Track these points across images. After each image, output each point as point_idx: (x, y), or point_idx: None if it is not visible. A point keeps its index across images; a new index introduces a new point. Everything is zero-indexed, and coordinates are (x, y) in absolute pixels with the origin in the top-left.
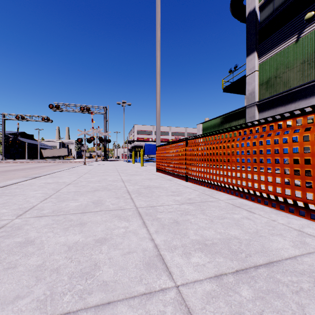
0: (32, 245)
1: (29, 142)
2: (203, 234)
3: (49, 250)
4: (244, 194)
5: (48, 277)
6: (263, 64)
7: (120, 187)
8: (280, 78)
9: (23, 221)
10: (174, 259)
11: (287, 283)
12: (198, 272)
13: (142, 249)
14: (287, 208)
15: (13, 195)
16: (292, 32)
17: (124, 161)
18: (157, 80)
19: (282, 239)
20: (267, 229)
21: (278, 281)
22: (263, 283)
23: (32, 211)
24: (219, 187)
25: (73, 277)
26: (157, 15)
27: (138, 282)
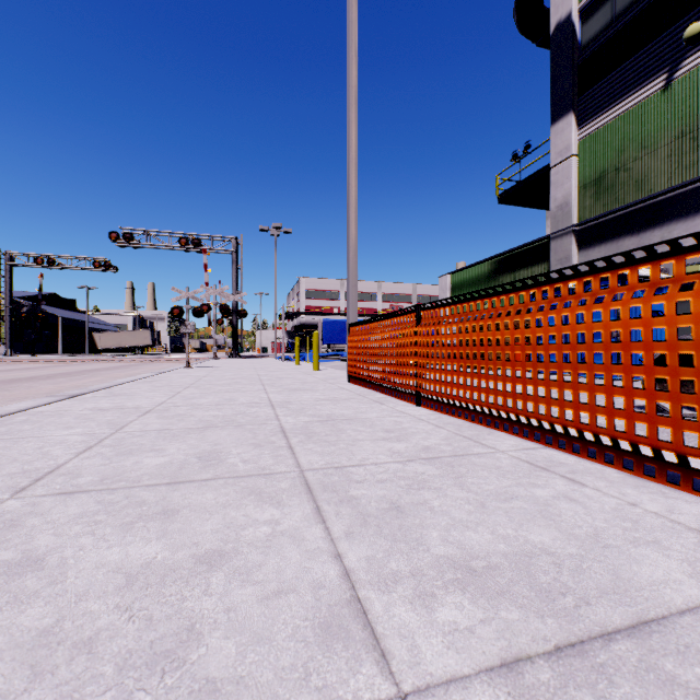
0: (38, 571)
1: (66, 316)
2: (464, 541)
3: (79, 585)
4: (555, 436)
5: (65, 666)
6: (588, 140)
7: (264, 420)
8: (628, 173)
9: (26, 506)
10: (394, 611)
11: (695, 687)
12: (457, 652)
13: (312, 584)
14: (663, 473)
15: (14, 438)
16: (655, 67)
17: (276, 359)
18: (351, 177)
19: (661, 555)
20: (620, 526)
21: (672, 680)
22: (631, 688)
23: (53, 479)
24: (494, 419)
25: (128, 666)
26: (350, 27)
27: (298, 684)
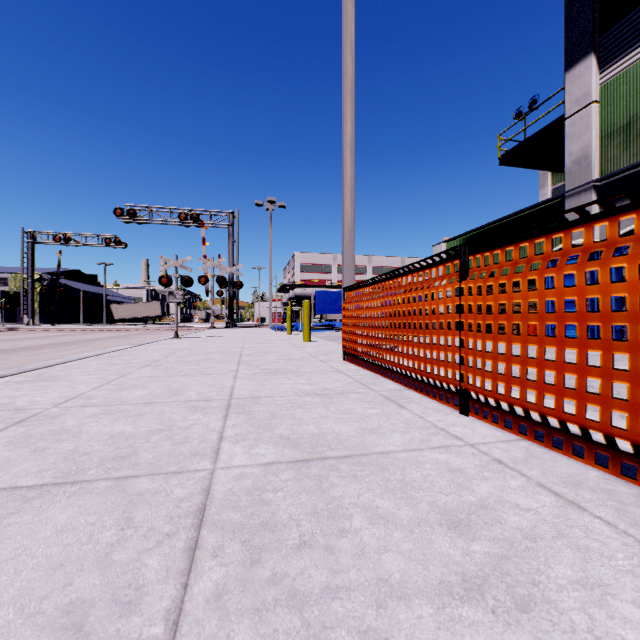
0: None
1: (86, 290)
2: None
3: None
4: None
5: None
6: (613, 82)
7: (188, 455)
8: None
9: None
10: None
11: None
12: None
13: None
14: None
15: None
16: None
17: (270, 329)
18: (346, 110)
19: None
20: None
21: None
22: None
23: None
24: None
25: None
26: None
27: None
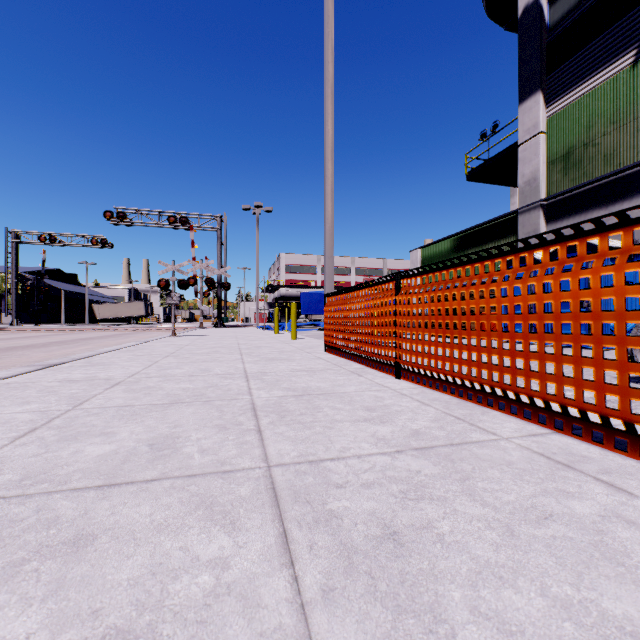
0: None
1: (68, 289)
2: (505, 613)
3: None
4: (567, 421)
5: None
6: (556, 117)
7: (236, 394)
8: (597, 148)
9: None
10: None
11: None
12: None
13: None
14: None
15: None
16: (624, 44)
17: (258, 328)
18: (327, 150)
19: None
20: None
21: None
22: None
23: None
24: (487, 396)
25: None
26: (326, 4)
27: None
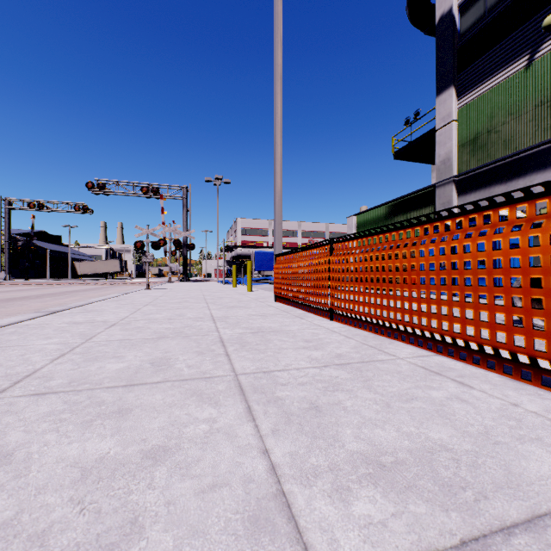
0: (6, 465)
1: (52, 249)
2: (373, 438)
3: (40, 478)
4: (445, 346)
5: None
6: (466, 108)
7: (207, 332)
8: (498, 134)
9: (4, 405)
10: (315, 505)
11: None
12: (372, 546)
13: (243, 478)
14: (538, 377)
15: (2, 346)
16: (520, 50)
17: (218, 282)
18: (277, 137)
19: (545, 451)
20: (506, 425)
21: None
22: None
23: (29, 381)
24: (394, 331)
25: None
26: (276, 18)
27: None
